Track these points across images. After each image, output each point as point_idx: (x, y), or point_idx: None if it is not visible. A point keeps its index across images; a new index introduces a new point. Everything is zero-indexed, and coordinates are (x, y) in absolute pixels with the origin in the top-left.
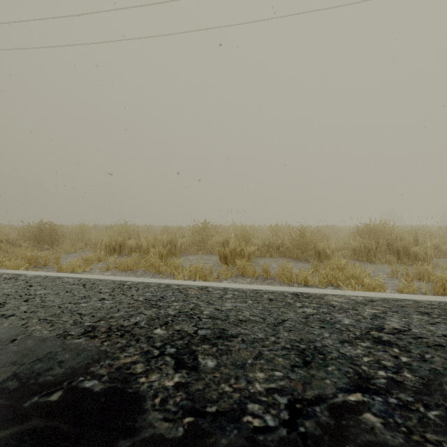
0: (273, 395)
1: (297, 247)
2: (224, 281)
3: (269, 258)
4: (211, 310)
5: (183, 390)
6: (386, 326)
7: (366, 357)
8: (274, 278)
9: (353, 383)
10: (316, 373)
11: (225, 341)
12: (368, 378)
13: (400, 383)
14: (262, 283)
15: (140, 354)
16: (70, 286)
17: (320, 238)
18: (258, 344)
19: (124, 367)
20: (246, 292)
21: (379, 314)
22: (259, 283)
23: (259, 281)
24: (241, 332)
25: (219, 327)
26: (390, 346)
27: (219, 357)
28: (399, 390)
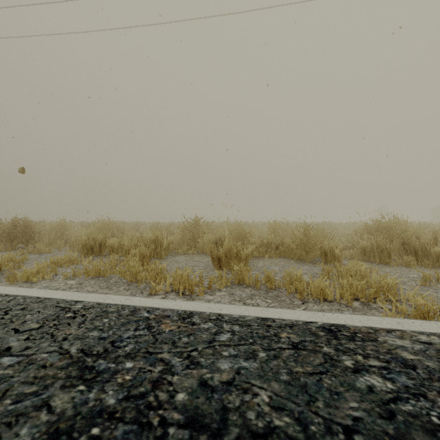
0: None
1: (301, 247)
2: (217, 294)
3: (269, 259)
4: (191, 387)
5: None
6: None
7: None
8: (279, 287)
9: None
10: None
11: None
12: None
13: None
14: (266, 296)
15: None
16: None
17: (324, 236)
18: None
19: None
20: (252, 327)
21: None
22: (262, 298)
23: (261, 292)
24: None
25: None
26: None
27: None
28: None
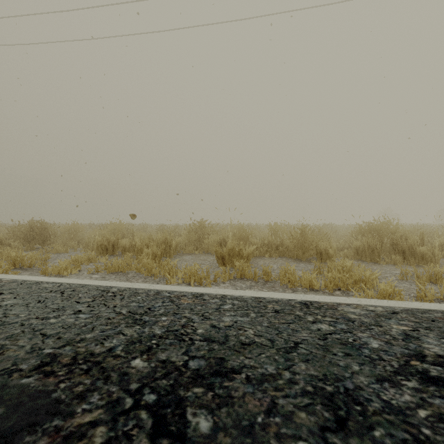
0: None
1: (298, 247)
2: (222, 285)
3: (269, 258)
4: (206, 327)
5: None
6: (426, 352)
7: (421, 410)
8: (275, 281)
9: None
10: (360, 443)
11: (225, 379)
12: None
13: None
14: (263, 287)
15: (105, 406)
16: (45, 294)
17: (321, 237)
18: (268, 385)
19: (77, 434)
20: (248, 302)
21: (410, 332)
22: (260, 288)
23: (259, 284)
24: (244, 364)
25: (216, 355)
26: None
27: (216, 412)
28: None
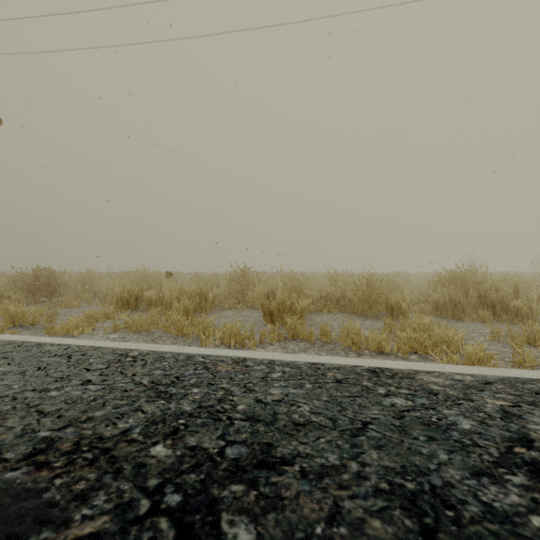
0: None
1: (364, 300)
2: (269, 347)
3: (327, 314)
4: (249, 402)
5: None
6: (533, 435)
7: (534, 516)
8: (335, 342)
9: None
10: None
11: (272, 473)
12: None
13: None
14: (320, 349)
15: (112, 511)
16: (48, 359)
17: (392, 288)
18: (330, 481)
19: None
20: (302, 369)
21: (510, 409)
22: (317, 351)
23: (316, 346)
24: (298, 452)
25: (262, 439)
26: None
27: (261, 520)
28: None
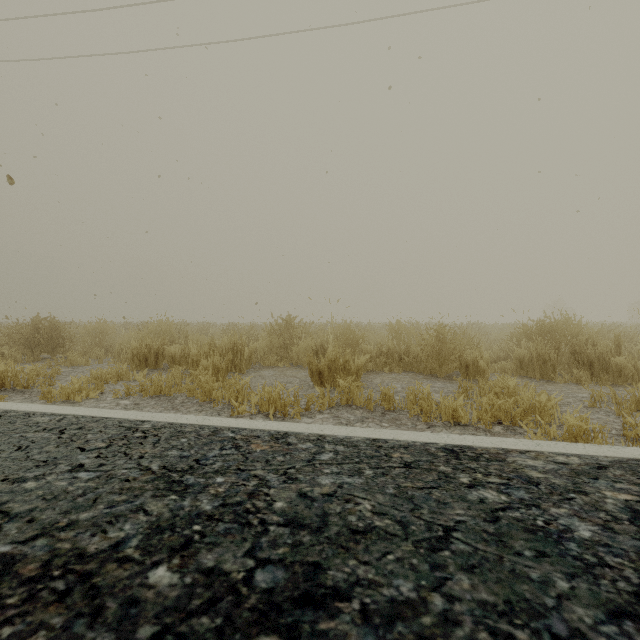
0: None
1: (433, 357)
2: (318, 416)
3: (389, 374)
4: (290, 498)
5: None
6: None
7: None
8: (399, 409)
9: None
10: None
11: (321, 614)
12: None
13: None
14: (381, 419)
15: None
16: (33, 435)
17: (467, 342)
18: (404, 629)
19: None
20: (359, 447)
21: (639, 506)
22: (377, 421)
23: (376, 415)
24: (357, 577)
25: (306, 556)
26: None
27: None
28: None
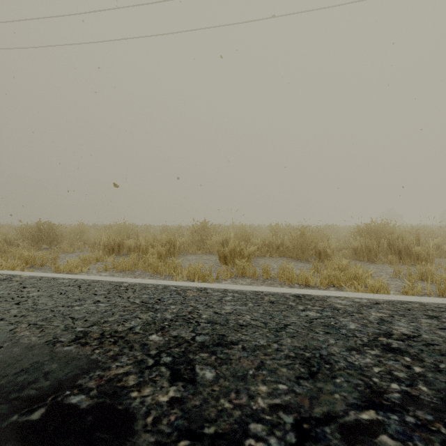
0: (277, 413)
1: (298, 247)
2: (224, 282)
3: (269, 258)
4: (210, 314)
5: (178, 406)
6: (394, 331)
7: (376, 367)
8: (274, 278)
9: (365, 398)
10: (324, 386)
11: (225, 348)
12: (380, 392)
13: (416, 398)
14: (262, 284)
15: (133, 364)
16: (64, 288)
17: (321, 238)
18: (259, 352)
19: (115, 379)
20: (247, 294)
21: (386, 318)
22: (259, 284)
23: (259, 281)
24: (241, 339)
25: (218, 332)
26: (400, 354)
27: (218, 368)
28: (416, 406)
